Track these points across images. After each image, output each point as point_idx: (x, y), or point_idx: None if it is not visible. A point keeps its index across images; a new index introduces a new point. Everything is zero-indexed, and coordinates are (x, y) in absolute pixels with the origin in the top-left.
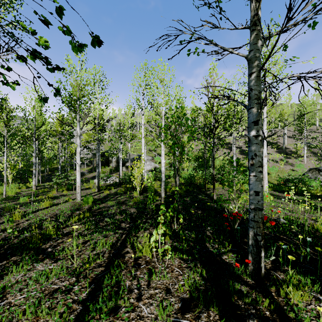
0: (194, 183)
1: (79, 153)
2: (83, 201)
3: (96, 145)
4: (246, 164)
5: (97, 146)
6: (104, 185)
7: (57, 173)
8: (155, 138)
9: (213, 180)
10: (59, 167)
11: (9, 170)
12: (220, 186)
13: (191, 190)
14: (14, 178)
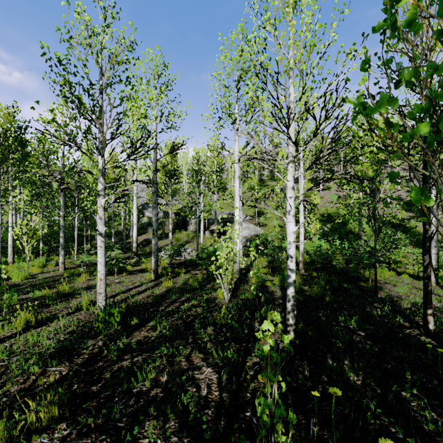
0: (331, 264)
1: (103, 208)
2: (97, 321)
3: (153, 195)
4: (419, 228)
5: (154, 197)
6: (170, 264)
7: (86, 246)
8: (255, 186)
9: (424, 278)
10: (112, 232)
11: (26, 238)
12: (391, 274)
13: (338, 286)
14: (35, 251)
